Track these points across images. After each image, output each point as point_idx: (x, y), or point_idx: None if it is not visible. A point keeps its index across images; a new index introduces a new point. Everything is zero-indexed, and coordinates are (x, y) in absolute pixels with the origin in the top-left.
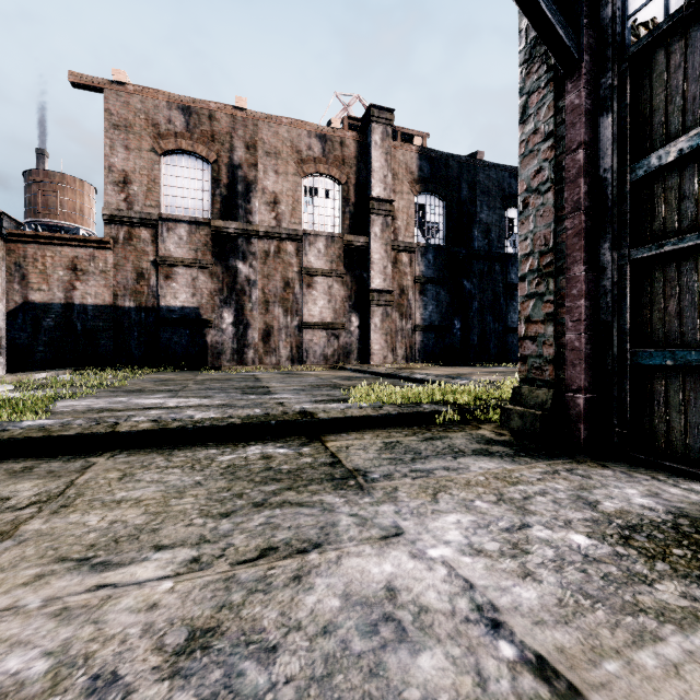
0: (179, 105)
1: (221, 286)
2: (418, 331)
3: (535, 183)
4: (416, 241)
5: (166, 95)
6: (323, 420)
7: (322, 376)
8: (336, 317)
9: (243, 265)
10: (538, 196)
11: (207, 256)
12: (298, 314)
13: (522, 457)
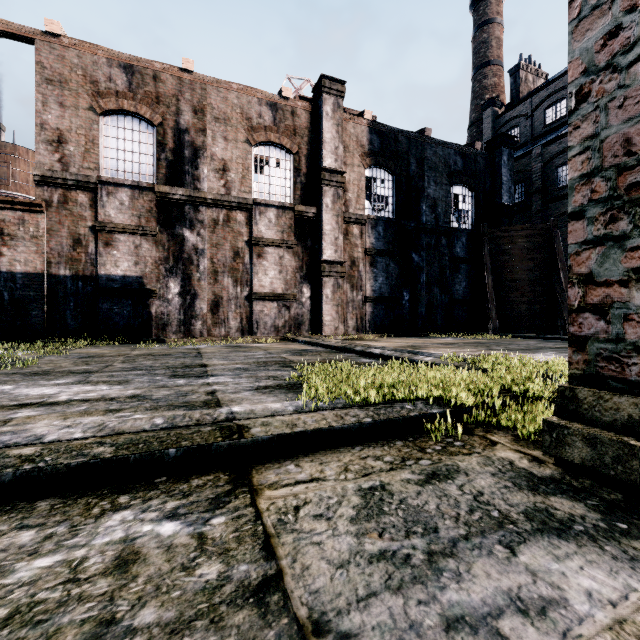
0: (121, 63)
1: (167, 254)
2: (368, 303)
3: (605, 55)
4: (366, 213)
5: (106, 51)
6: (258, 440)
7: (271, 350)
8: (287, 288)
9: (190, 233)
10: (613, 75)
11: (151, 223)
12: (248, 284)
13: (634, 541)
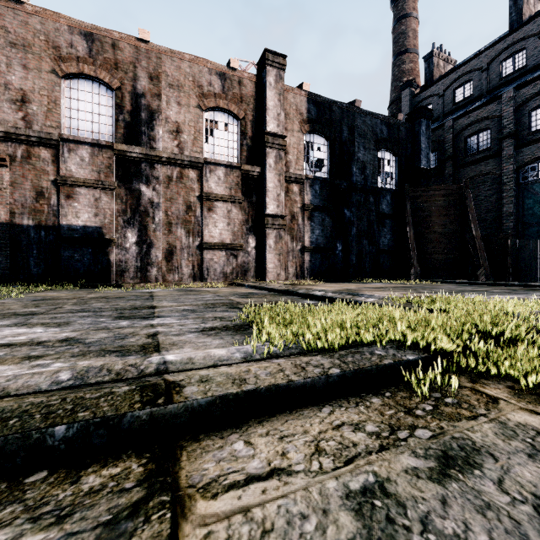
0: (82, 31)
1: (124, 207)
2: (306, 252)
3: None
4: (304, 173)
5: (68, 19)
6: (192, 405)
7: (219, 293)
8: (234, 239)
9: (146, 188)
10: None
11: (110, 178)
12: (199, 235)
13: None
